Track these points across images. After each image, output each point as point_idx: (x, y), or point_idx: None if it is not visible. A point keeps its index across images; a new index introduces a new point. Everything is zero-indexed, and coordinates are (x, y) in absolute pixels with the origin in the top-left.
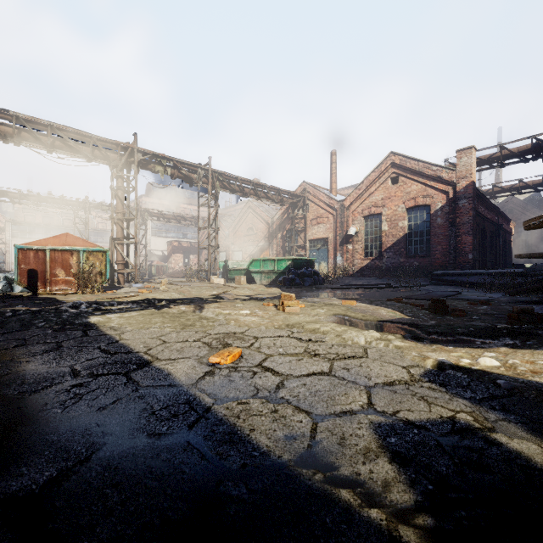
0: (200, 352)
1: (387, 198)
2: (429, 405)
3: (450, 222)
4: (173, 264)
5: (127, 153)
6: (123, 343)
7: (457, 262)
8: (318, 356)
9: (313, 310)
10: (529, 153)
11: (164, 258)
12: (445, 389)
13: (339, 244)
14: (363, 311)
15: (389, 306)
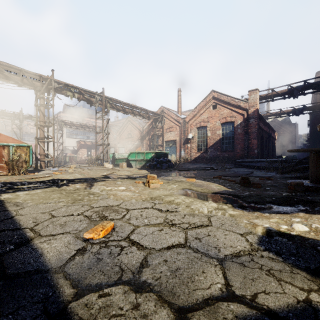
0: (80, 225)
1: (210, 117)
2: (280, 283)
3: (245, 132)
4: (80, 155)
5: (47, 82)
6: (16, 219)
7: (249, 154)
8: (175, 226)
9: (169, 186)
10: (286, 94)
11: (74, 151)
12: (282, 259)
13: (183, 144)
14: (201, 186)
15: (216, 182)
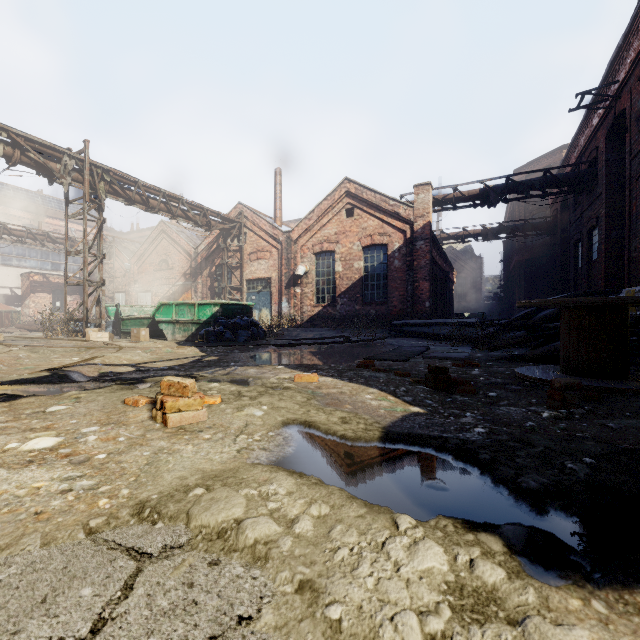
0: None
1: (341, 233)
2: None
3: (407, 265)
4: (32, 309)
5: None
6: None
7: (415, 311)
8: None
9: (238, 414)
10: (477, 199)
11: (14, 299)
12: None
13: (285, 287)
14: (337, 402)
15: (372, 382)
